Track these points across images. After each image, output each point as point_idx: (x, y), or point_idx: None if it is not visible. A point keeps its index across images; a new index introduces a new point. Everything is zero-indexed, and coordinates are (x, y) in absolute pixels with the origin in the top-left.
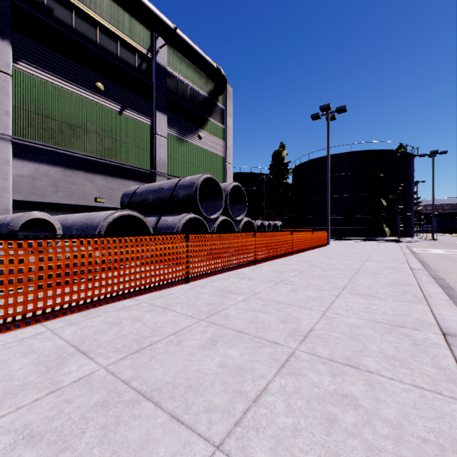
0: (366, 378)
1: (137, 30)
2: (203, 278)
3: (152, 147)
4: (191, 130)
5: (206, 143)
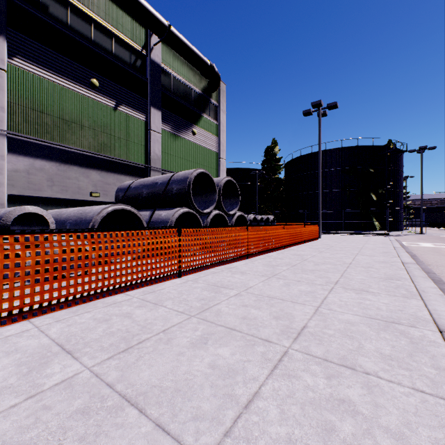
0: (363, 380)
1: (132, 27)
2: (195, 272)
3: (146, 142)
4: (185, 126)
5: (200, 139)
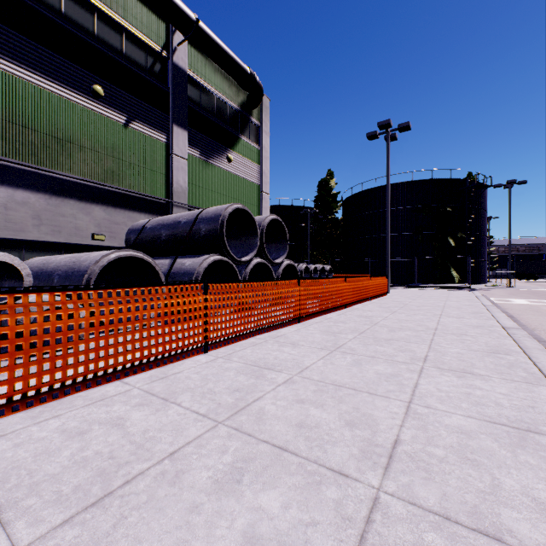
0: None
1: (148, 20)
2: (228, 343)
3: (168, 170)
4: (218, 150)
5: (237, 168)
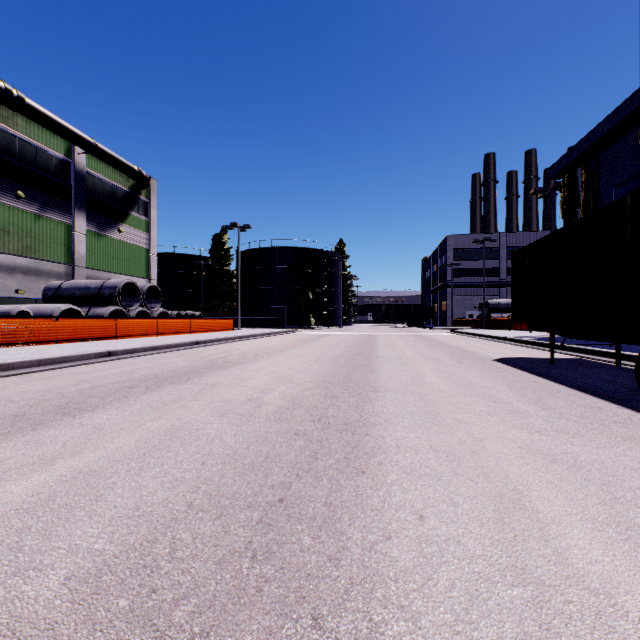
0: (160, 342)
1: (55, 139)
2: (124, 338)
3: (70, 243)
4: (111, 224)
5: (128, 236)
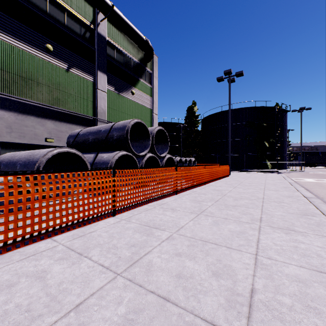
0: None
1: (82, 5)
2: (130, 209)
3: (94, 99)
4: (126, 87)
5: (138, 98)
